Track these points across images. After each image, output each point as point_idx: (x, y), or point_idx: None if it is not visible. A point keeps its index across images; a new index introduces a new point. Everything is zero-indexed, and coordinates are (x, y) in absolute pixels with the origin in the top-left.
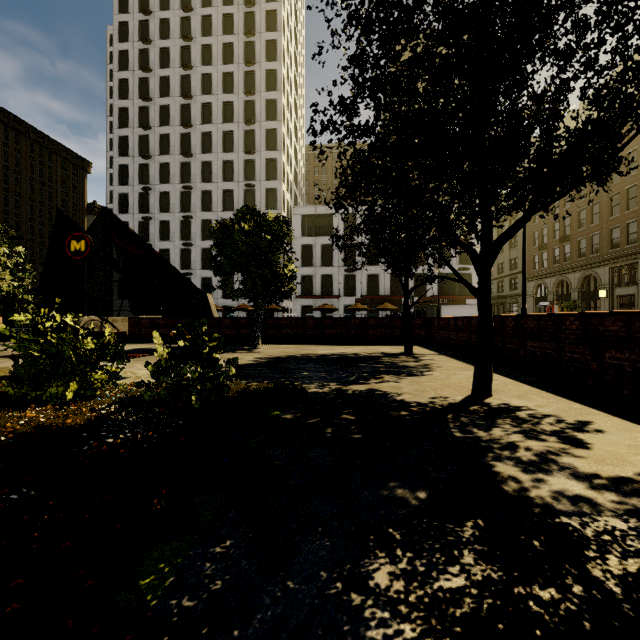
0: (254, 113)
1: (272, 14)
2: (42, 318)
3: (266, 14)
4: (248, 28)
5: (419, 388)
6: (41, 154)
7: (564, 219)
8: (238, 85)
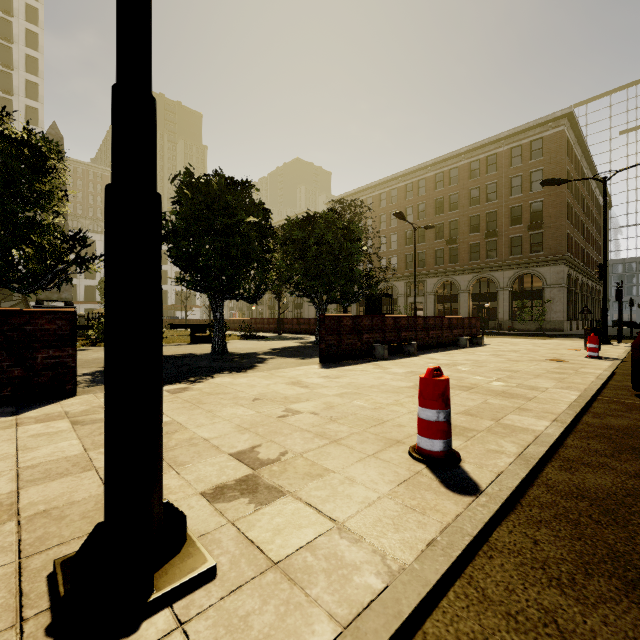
0: None
1: (32, 59)
2: None
3: (25, 56)
4: (3, 57)
5: None
6: None
7: None
8: None
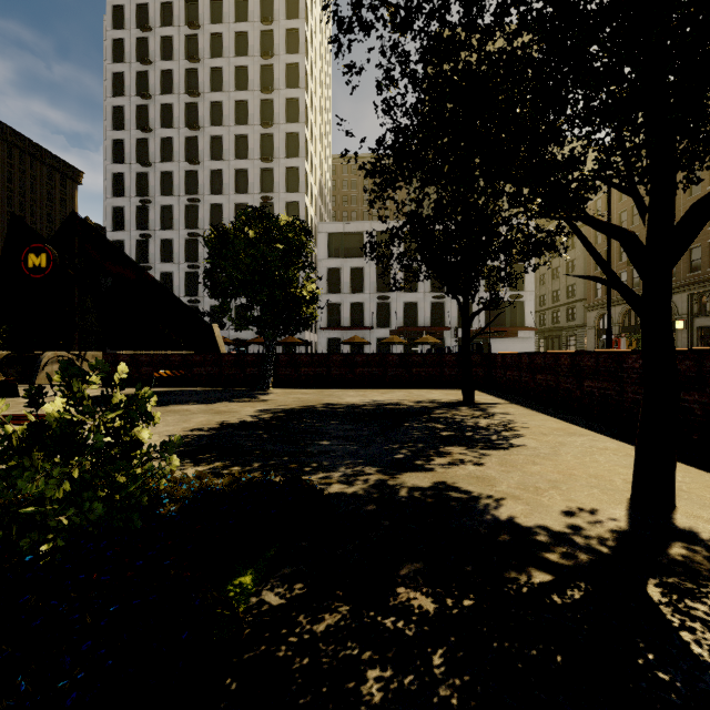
0: (272, 114)
1: None
2: None
3: None
4: (265, 15)
5: (525, 481)
6: (21, 160)
7: None
8: (253, 81)
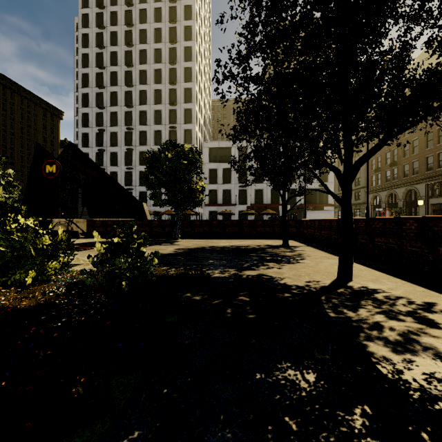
0: (176, 77)
1: (188, 8)
2: (8, 221)
3: (184, 8)
4: (172, 18)
5: (296, 273)
6: (28, 106)
7: (405, 146)
8: (165, 57)
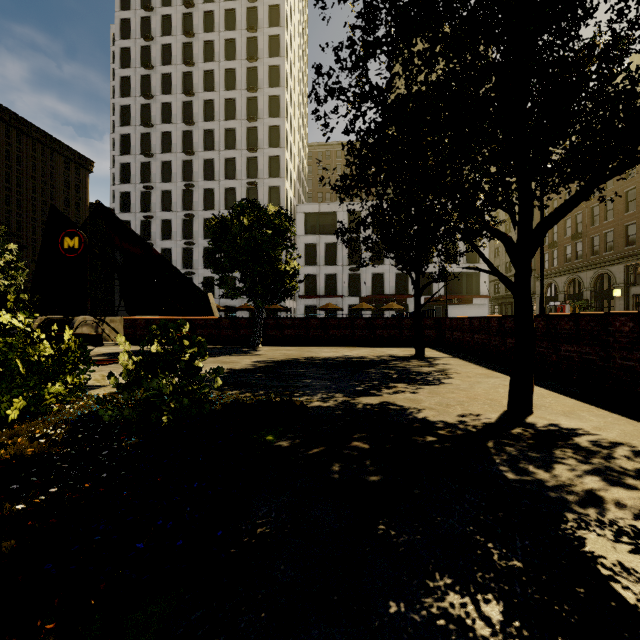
0: (257, 110)
1: (275, 9)
2: None
3: (269, 9)
4: (251, 23)
5: (441, 401)
6: (43, 153)
7: (612, 201)
8: (241, 81)
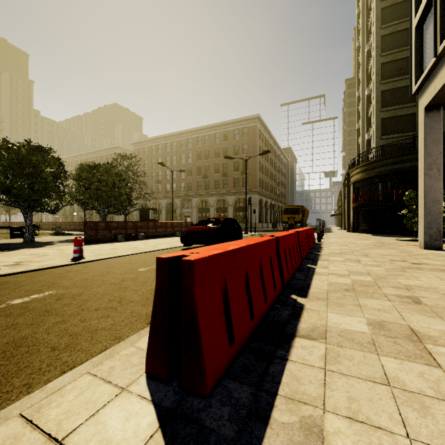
0: None
1: None
2: None
3: None
4: None
5: None
6: None
7: None
8: None
